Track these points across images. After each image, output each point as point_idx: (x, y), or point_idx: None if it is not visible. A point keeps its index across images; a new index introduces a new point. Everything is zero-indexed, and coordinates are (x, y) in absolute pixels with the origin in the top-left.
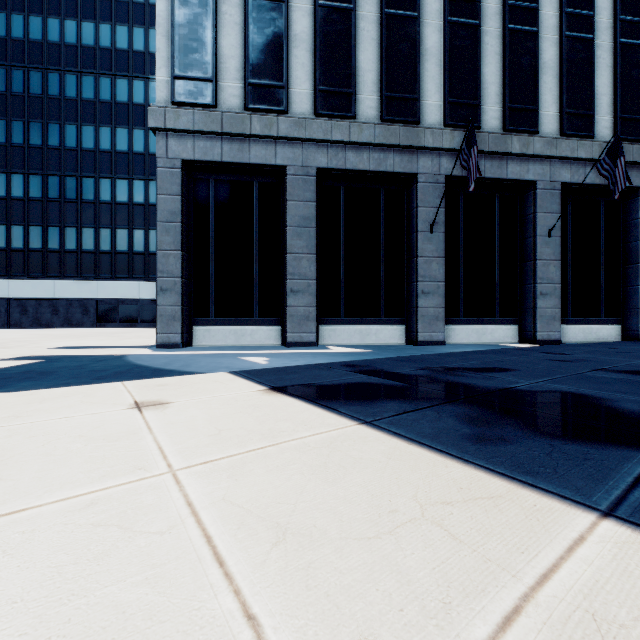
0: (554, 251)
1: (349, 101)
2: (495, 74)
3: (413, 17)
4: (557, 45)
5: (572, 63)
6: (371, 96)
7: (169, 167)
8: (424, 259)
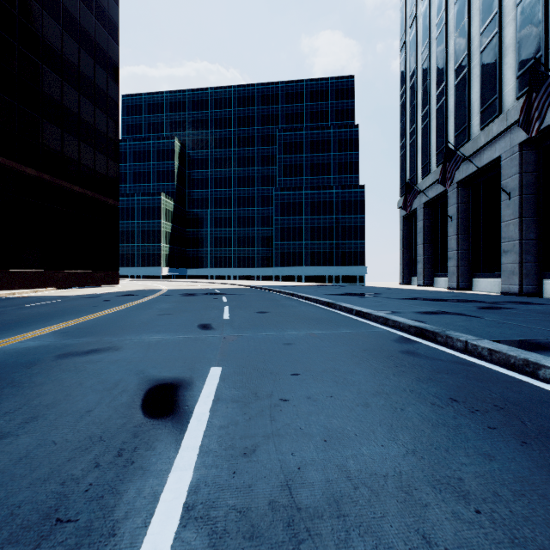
0: (513, 211)
1: (427, 167)
2: (477, 92)
3: (443, 101)
4: (515, 18)
5: (522, 24)
6: (434, 157)
7: (400, 220)
8: (449, 238)
